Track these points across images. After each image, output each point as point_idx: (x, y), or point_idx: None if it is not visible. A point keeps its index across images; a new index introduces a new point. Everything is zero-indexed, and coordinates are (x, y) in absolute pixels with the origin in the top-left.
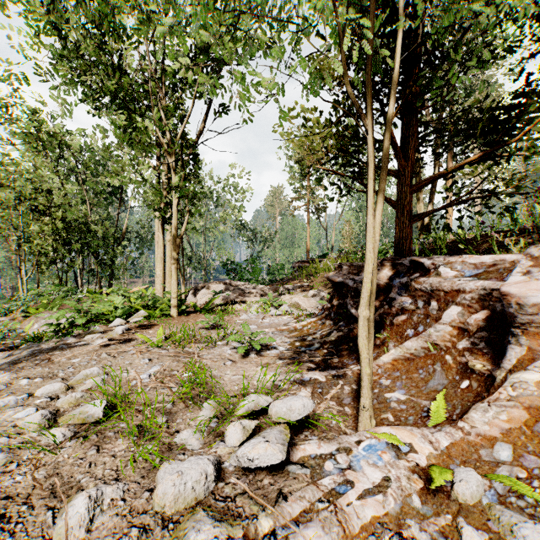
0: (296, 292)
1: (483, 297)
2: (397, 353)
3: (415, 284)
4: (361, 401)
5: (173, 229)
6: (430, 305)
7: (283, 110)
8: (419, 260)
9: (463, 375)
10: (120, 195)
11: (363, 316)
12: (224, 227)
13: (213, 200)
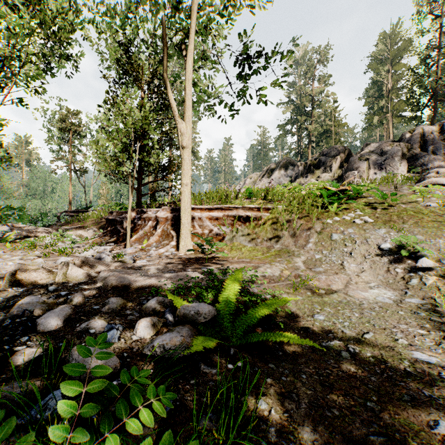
0: (75, 230)
1: (156, 218)
2: (136, 236)
3: (142, 217)
4: (127, 241)
5: None
6: (146, 222)
7: (106, 167)
8: (143, 209)
9: (151, 236)
10: None
11: (128, 220)
12: None
13: None
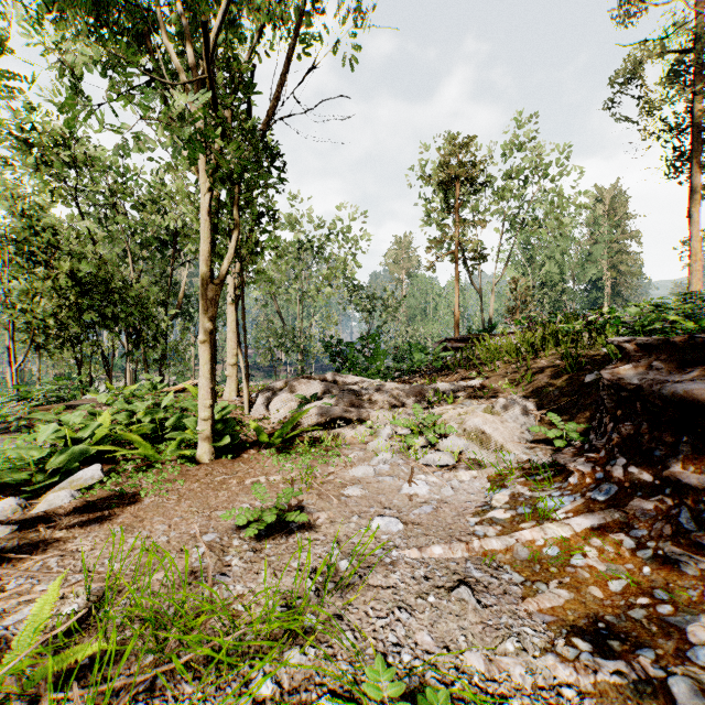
0: (461, 398)
1: None
2: None
3: None
4: None
5: (201, 262)
6: None
7: None
8: None
9: None
10: (174, 242)
11: None
12: (329, 290)
13: (312, 252)
